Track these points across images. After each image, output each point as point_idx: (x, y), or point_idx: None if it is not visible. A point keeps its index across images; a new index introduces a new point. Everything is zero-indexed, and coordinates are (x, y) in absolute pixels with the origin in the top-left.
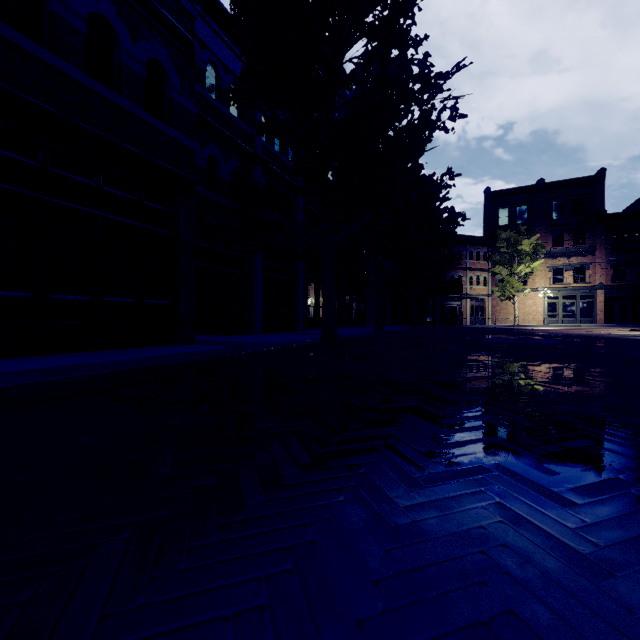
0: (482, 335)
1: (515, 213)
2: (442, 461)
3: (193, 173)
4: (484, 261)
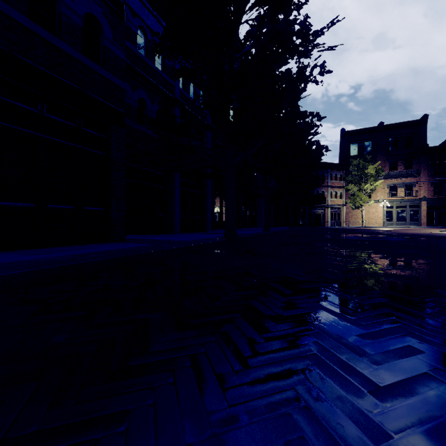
0: (343, 234)
1: (362, 147)
2: (405, 433)
3: (123, 107)
4: (340, 181)
